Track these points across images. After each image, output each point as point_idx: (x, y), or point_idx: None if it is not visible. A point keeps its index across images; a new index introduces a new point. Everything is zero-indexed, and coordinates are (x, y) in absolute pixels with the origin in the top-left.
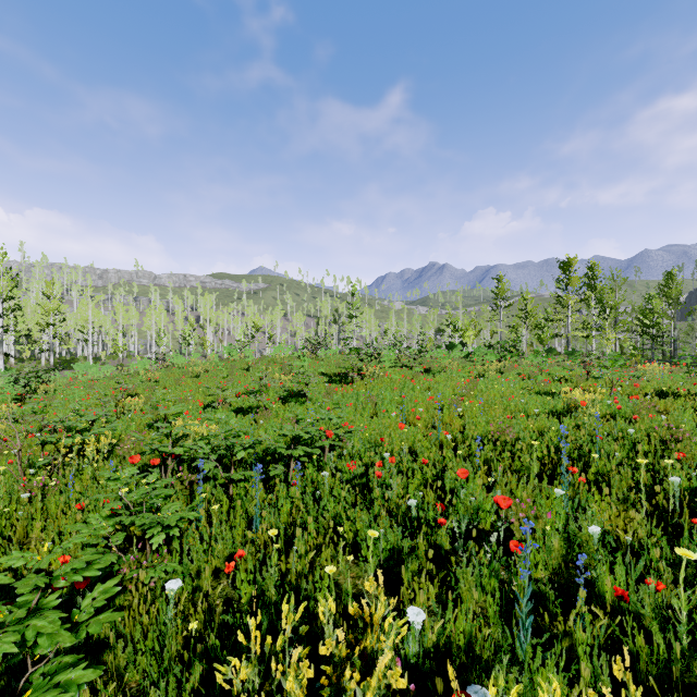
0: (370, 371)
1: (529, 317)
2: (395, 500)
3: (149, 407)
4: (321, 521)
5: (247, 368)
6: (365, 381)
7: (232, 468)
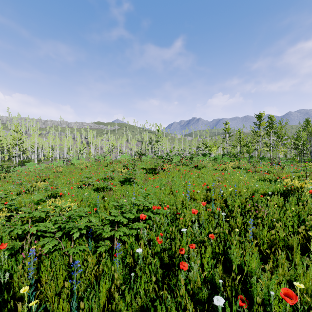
0: (167, 167)
1: (242, 141)
2: (196, 281)
3: (43, 189)
4: (133, 308)
5: (106, 165)
6: (165, 172)
7: (72, 243)
